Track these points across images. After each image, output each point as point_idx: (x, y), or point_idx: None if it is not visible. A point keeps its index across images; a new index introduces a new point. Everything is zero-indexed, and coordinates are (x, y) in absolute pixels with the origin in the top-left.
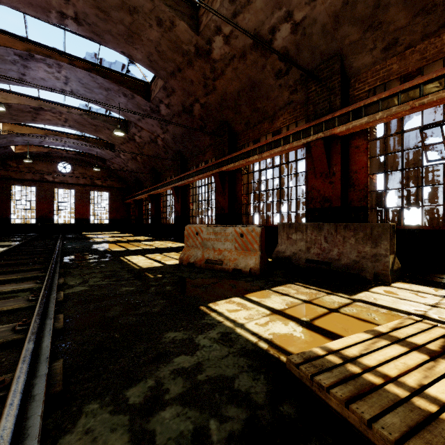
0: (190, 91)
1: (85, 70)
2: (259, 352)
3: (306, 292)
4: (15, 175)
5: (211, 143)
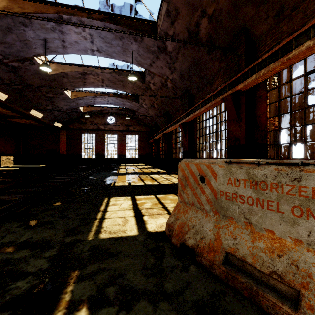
0: (195, 3)
1: (100, 21)
2: None
3: None
4: (84, 127)
5: (220, 67)
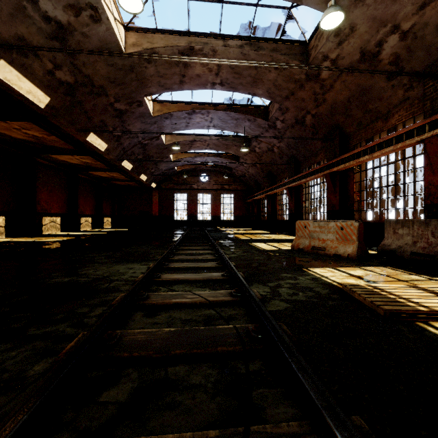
0: (301, 107)
1: (223, 111)
2: (330, 285)
3: (390, 271)
4: (176, 186)
5: (323, 146)
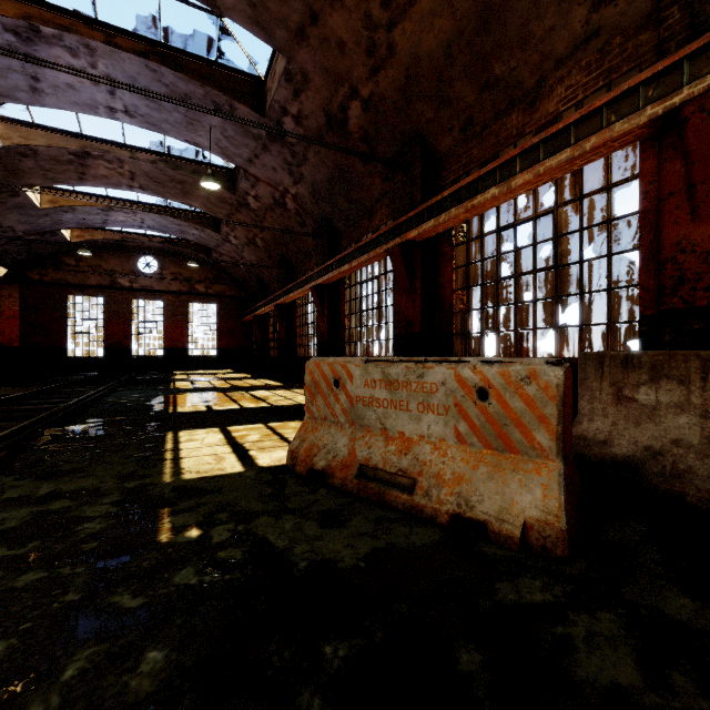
0: (338, 72)
1: (137, 55)
2: None
3: None
4: (74, 279)
5: (386, 190)
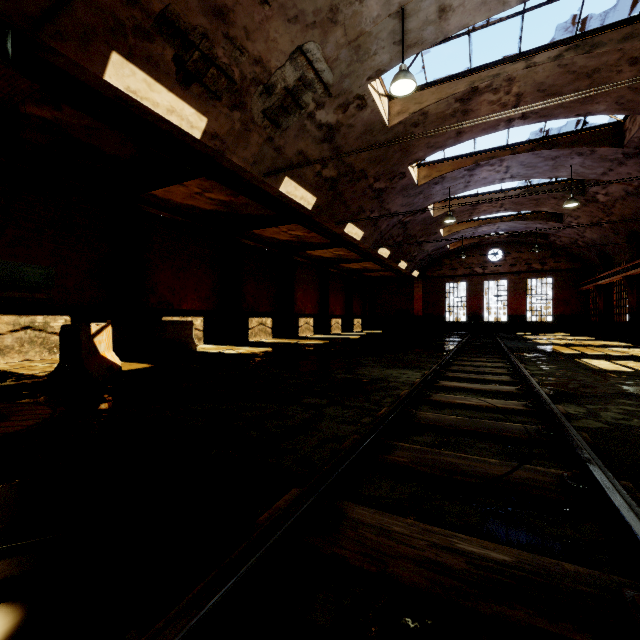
0: None
1: (528, 152)
2: None
3: None
4: (448, 272)
5: None
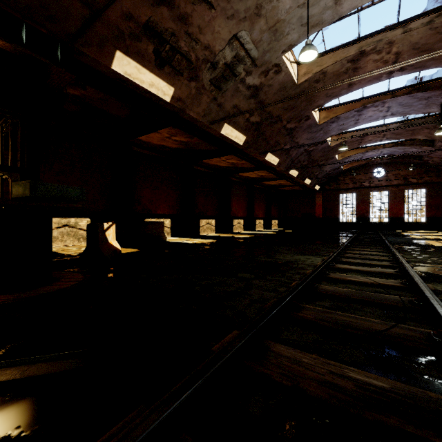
0: None
1: (405, 95)
2: None
3: None
4: (342, 186)
5: None
